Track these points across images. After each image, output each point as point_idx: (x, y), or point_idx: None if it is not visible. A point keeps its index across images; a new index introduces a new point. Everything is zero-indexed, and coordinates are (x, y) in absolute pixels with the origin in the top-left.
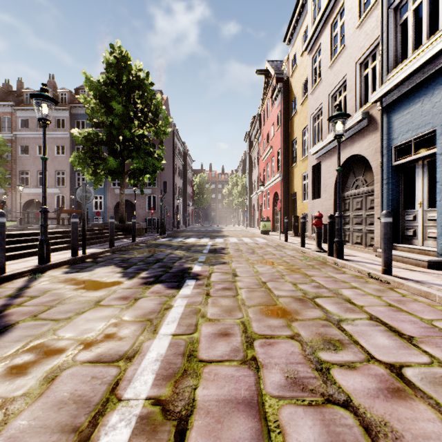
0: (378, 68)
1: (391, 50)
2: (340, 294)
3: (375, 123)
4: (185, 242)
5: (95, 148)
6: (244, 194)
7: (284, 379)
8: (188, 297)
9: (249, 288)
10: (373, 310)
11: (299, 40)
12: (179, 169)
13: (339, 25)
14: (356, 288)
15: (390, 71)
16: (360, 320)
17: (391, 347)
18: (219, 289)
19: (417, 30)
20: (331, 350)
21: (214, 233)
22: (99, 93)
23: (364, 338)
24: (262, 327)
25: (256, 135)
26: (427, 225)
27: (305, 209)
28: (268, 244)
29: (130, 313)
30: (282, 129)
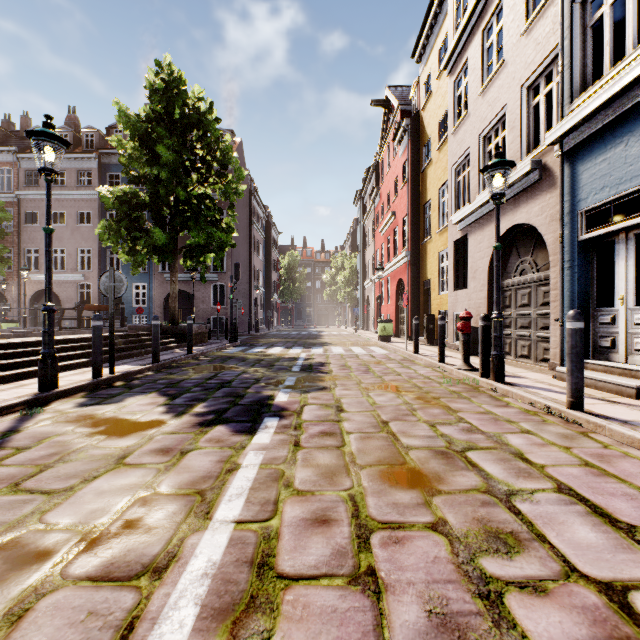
0: (556, 94)
1: (577, 66)
2: (506, 444)
3: (551, 177)
4: (266, 353)
5: (133, 214)
6: (354, 281)
7: (424, 617)
8: (265, 449)
9: (362, 432)
10: (562, 473)
11: (435, 55)
12: (258, 245)
13: (495, 30)
14: (529, 432)
15: (575, 97)
16: (542, 492)
17: (601, 548)
18: (316, 434)
19: (615, 35)
20: (502, 554)
21: (309, 340)
22: (138, 133)
23: (555, 528)
24: (384, 506)
25: (371, 196)
26: (633, 331)
27: (444, 305)
28: (389, 356)
29: (170, 479)
30: (409, 186)
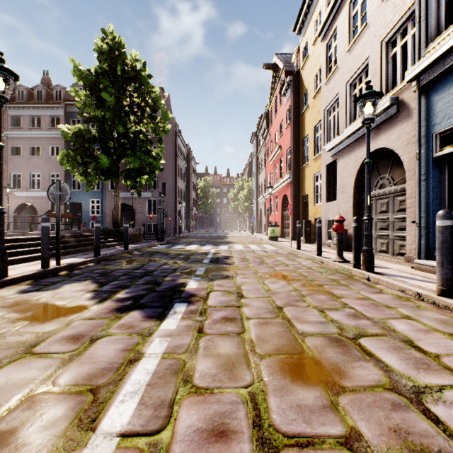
0: (410, 44)
1: (432, 16)
2: (393, 330)
3: (407, 110)
4: (185, 249)
5: (86, 145)
6: (251, 198)
7: None
8: (170, 335)
9: (260, 318)
10: None
11: (311, 27)
12: (182, 172)
13: (359, 2)
14: (410, 318)
15: (430, 42)
16: (450, 389)
17: None
18: (218, 319)
19: None
20: None
21: (218, 239)
22: (89, 84)
23: None
24: (288, 409)
25: (263, 135)
26: None
27: (318, 213)
28: (278, 251)
29: (69, 371)
30: (291, 126)
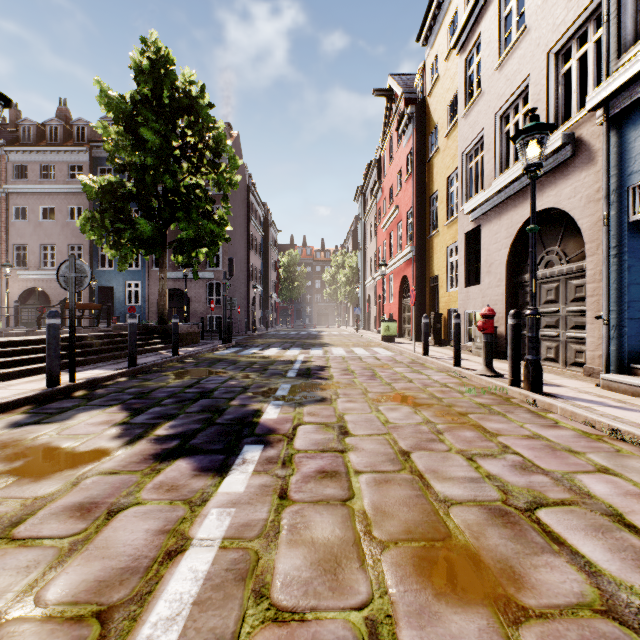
0: (592, 56)
1: (627, 13)
2: (587, 494)
3: (587, 152)
4: (261, 355)
5: (118, 204)
6: (355, 280)
7: None
8: (236, 504)
9: (376, 471)
10: None
11: (442, 35)
12: (256, 243)
13: None
14: (609, 471)
15: (624, 51)
16: None
17: None
18: (311, 474)
19: None
20: None
21: (309, 340)
22: (122, 116)
23: None
24: None
25: (373, 191)
26: None
27: (453, 302)
28: (395, 359)
29: (66, 575)
30: (414, 177)
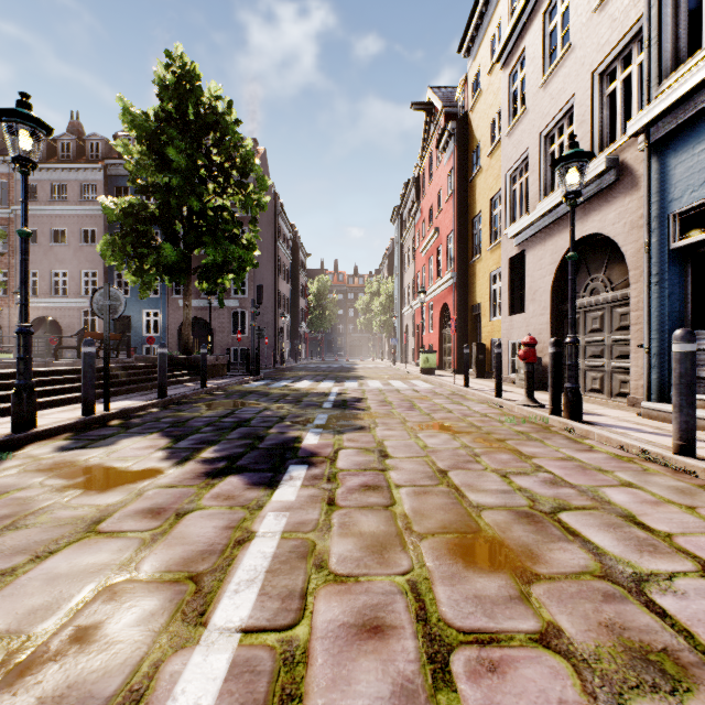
0: (637, 78)
1: (668, 38)
2: (607, 501)
3: (631, 177)
4: (293, 387)
5: (140, 228)
6: (391, 309)
7: None
8: (289, 509)
9: (415, 485)
10: (700, 546)
11: (485, 47)
12: (284, 268)
13: (559, 11)
14: (632, 485)
15: (665, 77)
16: (684, 577)
17: None
18: (355, 487)
19: None
20: (665, 694)
21: (342, 373)
22: (146, 134)
23: None
24: (462, 601)
25: (411, 212)
26: None
27: (496, 332)
28: (435, 391)
29: (155, 555)
30: (455, 198)
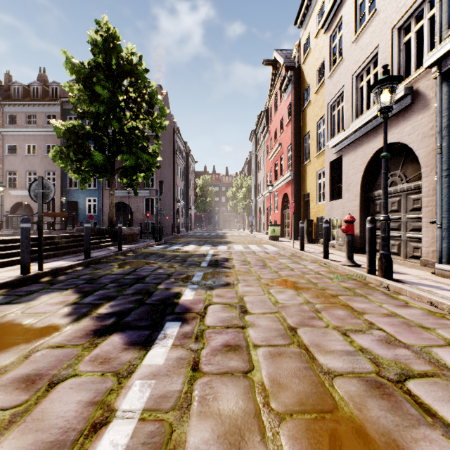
0: (427, 29)
1: None
2: (444, 366)
3: (423, 100)
4: (182, 250)
5: (79, 141)
6: (249, 197)
7: None
8: (156, 376)
9: (270, 345)
10: None
11: (313, 20)
12: (180, 170)
13: None
14: None
15: None
16: None
17: None
18: (218, 347)
19: None
20: None
21: (217, 239)
22: (82, 77)
23: None
24: None
25: (263, 133)
26: None
27: (321, 212)
28: (280, 253)
29: (0, 449)
30: (292, 123)
